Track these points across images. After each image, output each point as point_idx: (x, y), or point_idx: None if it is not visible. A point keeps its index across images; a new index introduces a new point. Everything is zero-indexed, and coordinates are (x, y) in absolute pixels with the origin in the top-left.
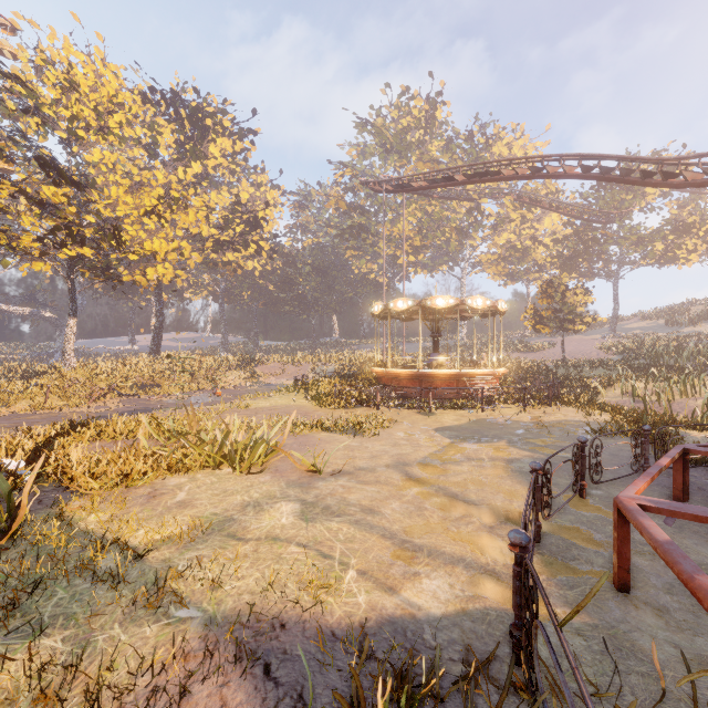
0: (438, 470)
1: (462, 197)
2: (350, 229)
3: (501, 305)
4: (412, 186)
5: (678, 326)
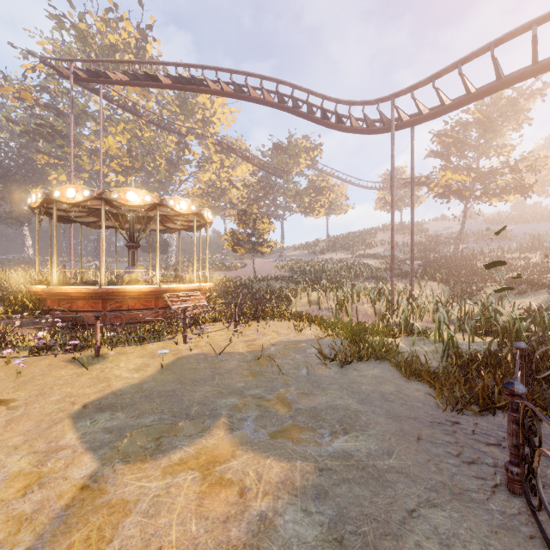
0: None
1: (172, 129)
2: (37, 126)
3: (208, 215)
4: (109, 78)
5: (315, 255)
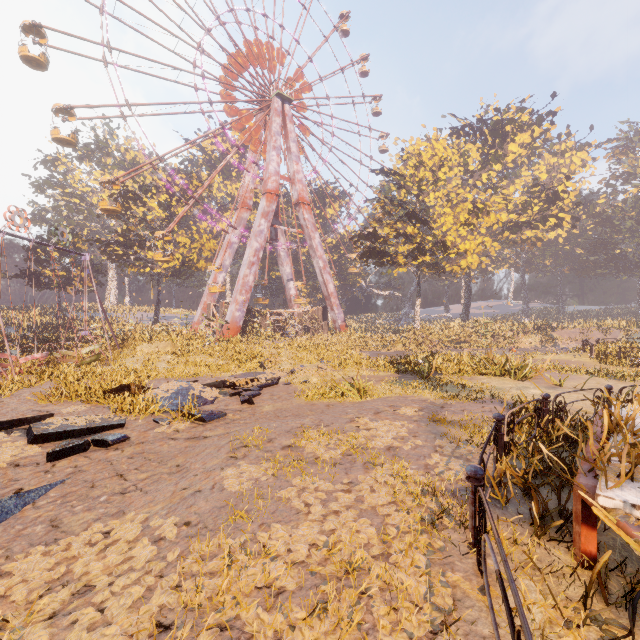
0: None
1: None
2: None
3: None
4: None
5: None
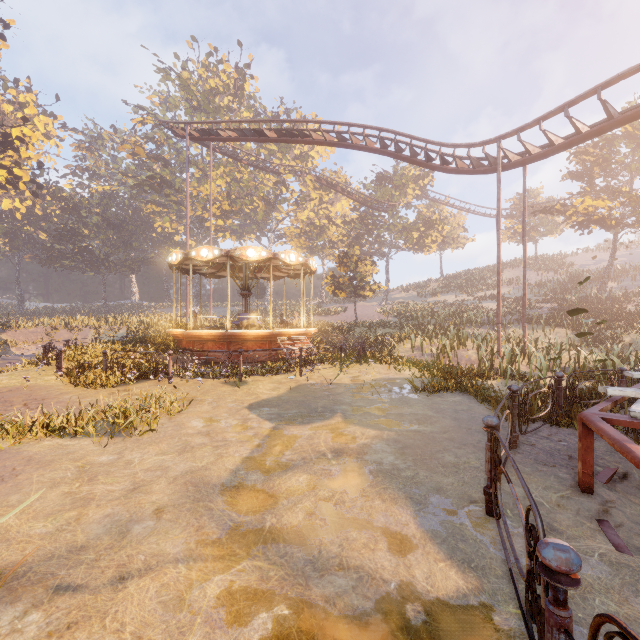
0: (260, 498)
1: (270, 169)
2: (149, 179)
3: (313, 264)
4: (220, 135)
5: (425, 297)
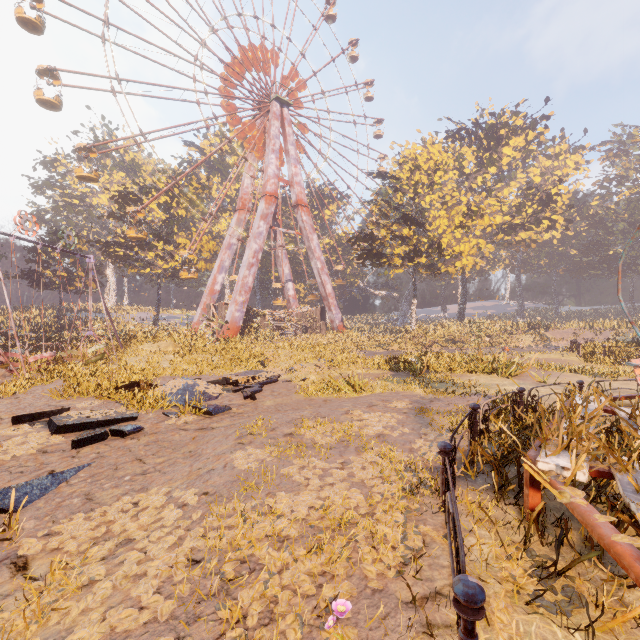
0: None
1: None
2: None
3: None
4: None
5: None
